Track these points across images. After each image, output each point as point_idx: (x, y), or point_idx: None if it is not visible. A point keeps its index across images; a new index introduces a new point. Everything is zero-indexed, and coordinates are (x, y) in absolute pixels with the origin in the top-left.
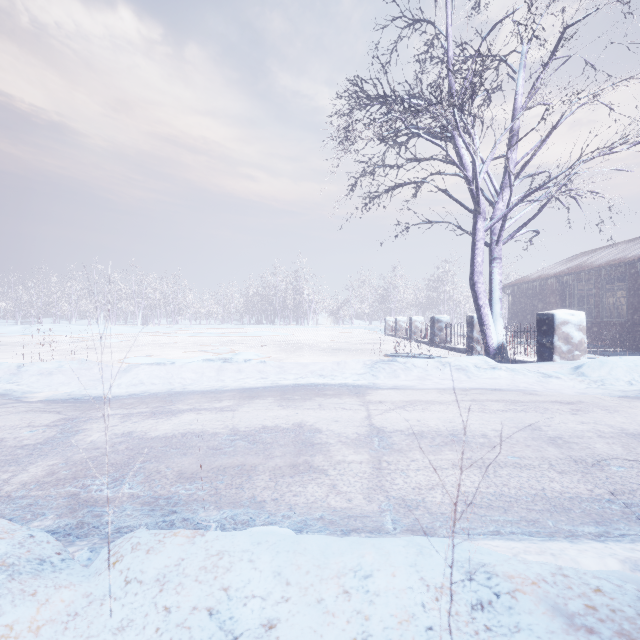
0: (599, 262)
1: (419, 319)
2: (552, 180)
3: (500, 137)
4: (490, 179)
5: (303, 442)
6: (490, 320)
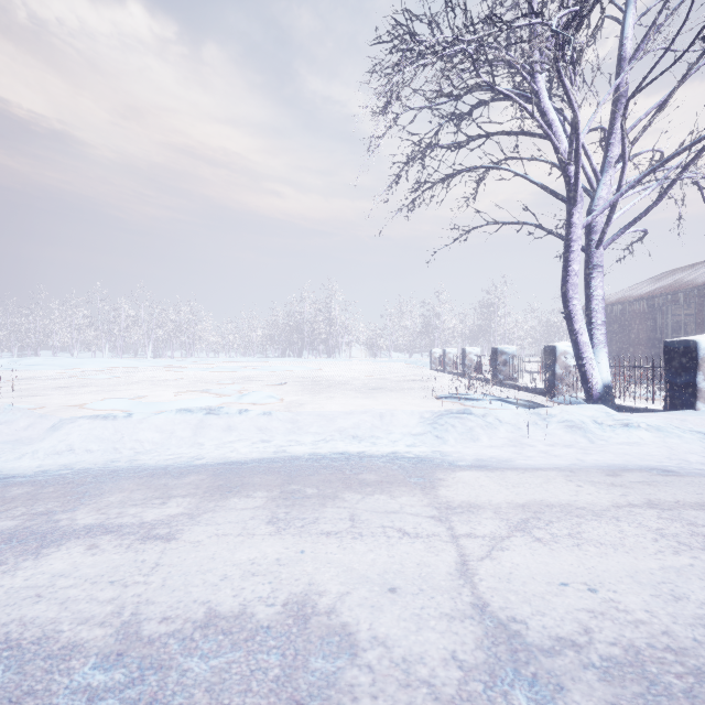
0: (703, 279)
1: (474, 351)
2: (688, 148)
3: (605, 96)
4: (587, 157)
5: None
6: (590, 351)
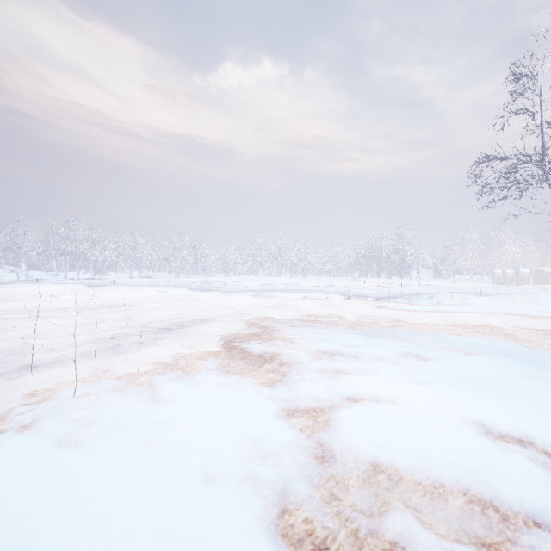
0: None
1: (525, 271)
2: None
3: None
4: None
5: (486, 295)
6: None
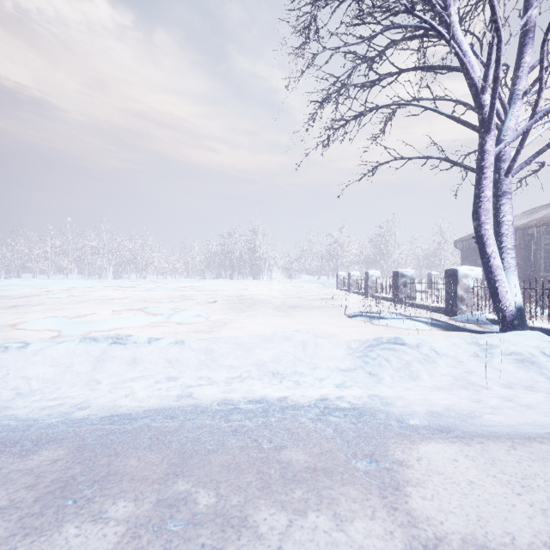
0: None
1: (376, 274)
2: None
3: (516, 27)
4: None
5: None
6: (503, 274)
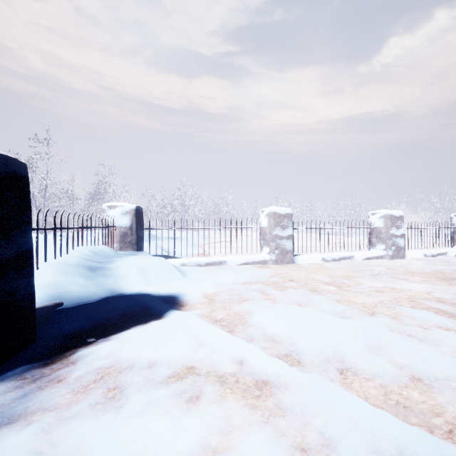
0: None
1: None
2: None
3: None
4: None
5: None
6: None
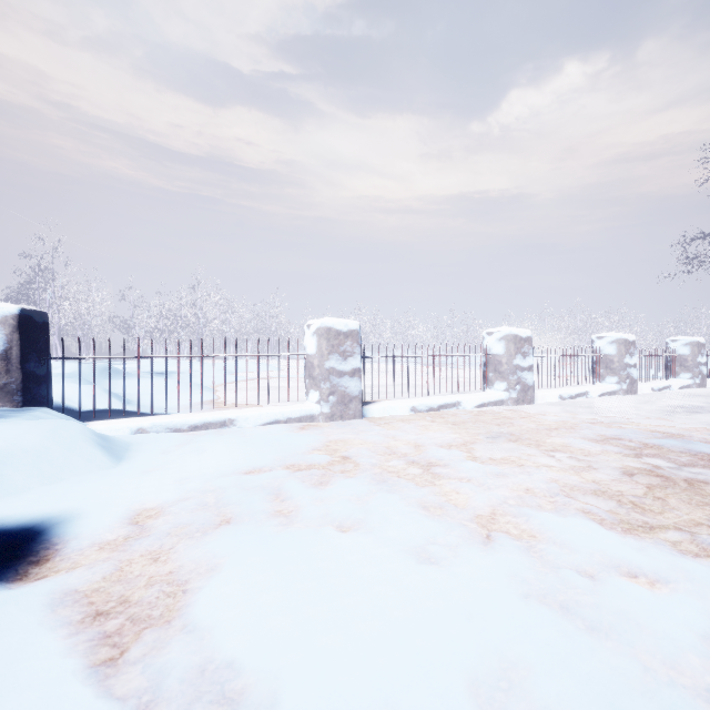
0: None
1: None
2: None
3: None
4: None
5: None
6: None
